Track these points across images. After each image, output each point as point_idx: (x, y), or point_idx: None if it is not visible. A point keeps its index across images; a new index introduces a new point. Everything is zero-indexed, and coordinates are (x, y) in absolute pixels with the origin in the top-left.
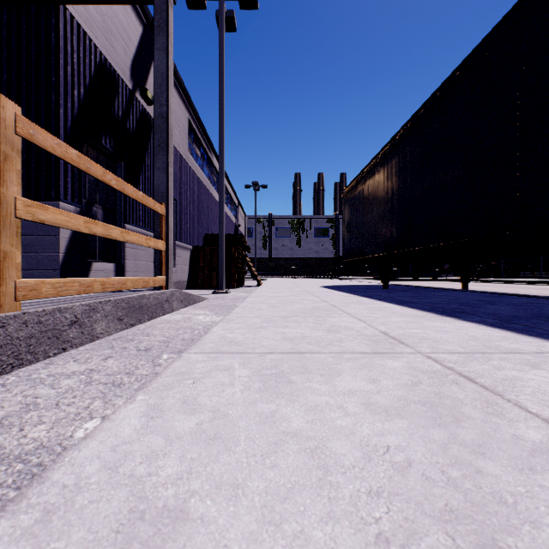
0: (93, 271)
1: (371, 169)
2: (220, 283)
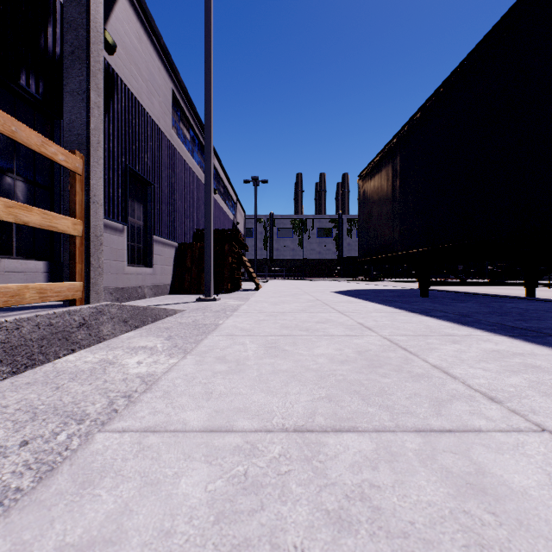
0: (0, 272)
1: (404, 137)
2: (206, 288)
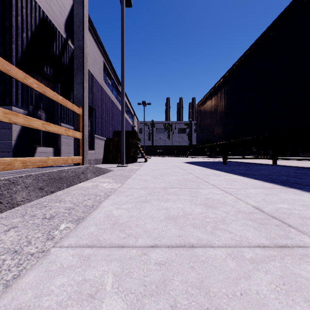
0: (38, 153)
1: (216, 89)
2: (121, 160)
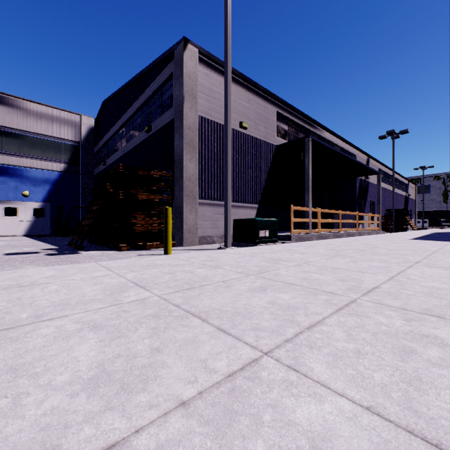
0: (359, 226)
1: None
2: (392, 230)
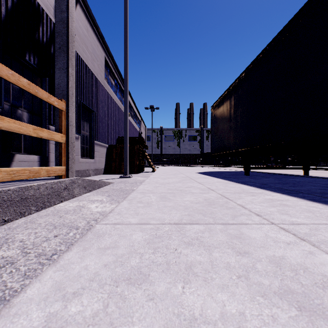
0: (16, 161)
1: (236, 86)
2: (125, 170)
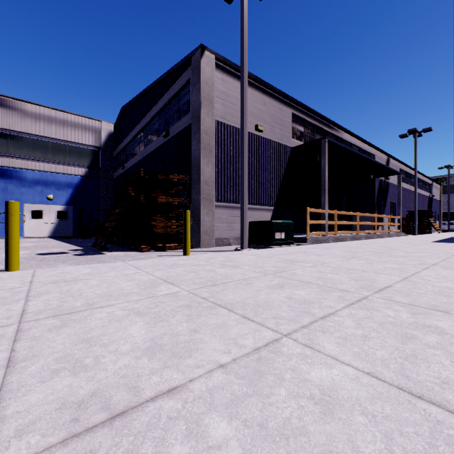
0: (378, 228)
1: None
2: (414, 232)
